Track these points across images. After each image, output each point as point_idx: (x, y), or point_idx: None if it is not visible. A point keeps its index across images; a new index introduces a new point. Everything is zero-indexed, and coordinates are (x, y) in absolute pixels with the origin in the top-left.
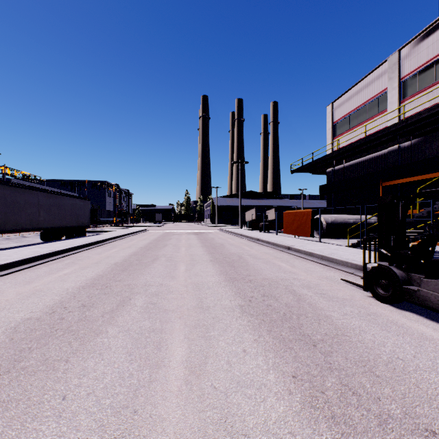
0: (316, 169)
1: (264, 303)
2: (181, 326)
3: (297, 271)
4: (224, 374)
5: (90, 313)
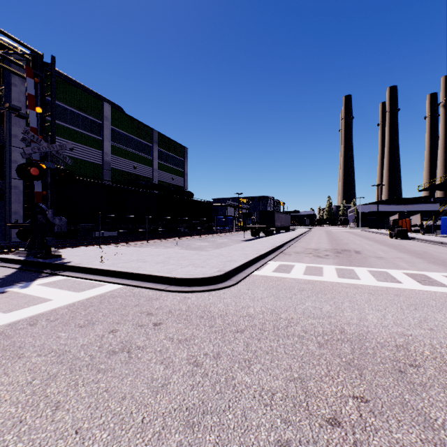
0: (440, 188)
1: (365, 238)
2: (350, 238)
3: (381, 237)
4: (356, 238)
5: (335, 237)
